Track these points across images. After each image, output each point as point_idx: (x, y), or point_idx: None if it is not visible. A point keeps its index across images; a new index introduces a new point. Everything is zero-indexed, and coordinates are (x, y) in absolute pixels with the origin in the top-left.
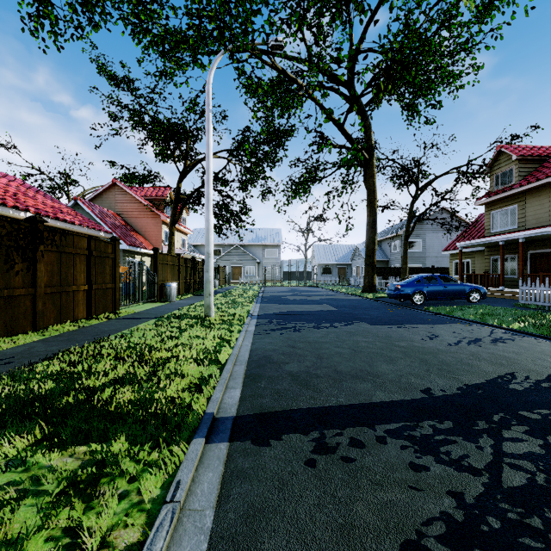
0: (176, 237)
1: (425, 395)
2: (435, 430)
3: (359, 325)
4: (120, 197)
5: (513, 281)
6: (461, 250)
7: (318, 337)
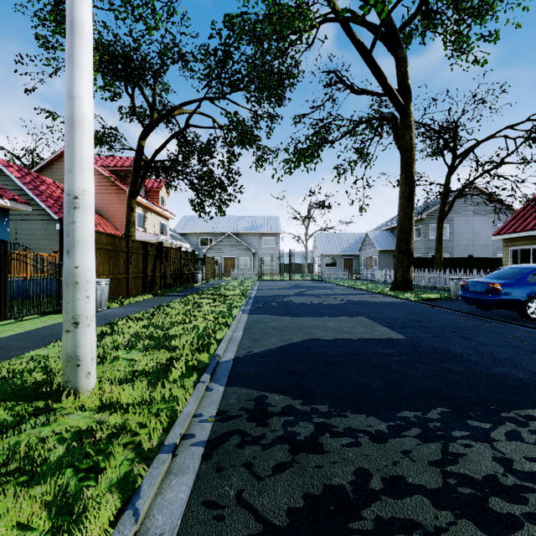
0: (151, 220)
1: None
2: None
3: None
4: None
5: None
6: None
7: None
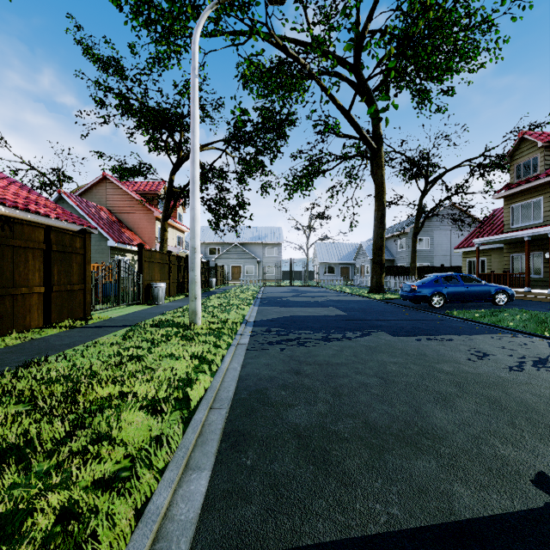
0: (171, 234)
1: (549, 497)
2: None
3: (378, 335)
4: (111, 192)
5: (538, 281)
6: (478, 248)
7: (329, 354)
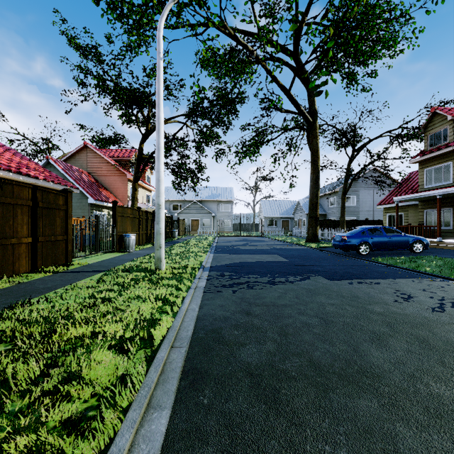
0: (141, 193)
1: None
2: None
3: (316, 279)
4: (91, 158)
5: (448, 233)
6: (397, 204)
7: (275, 296)
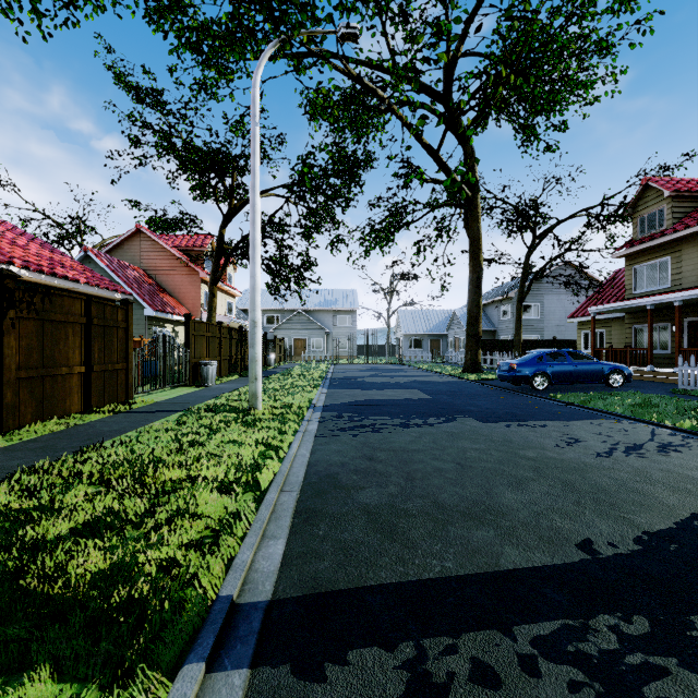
0: (219, 300)
1: (586, 555)
2: (621, 638)
3: (463, 421)
4: (147, 248)
5: (664, 359)
6: (593, 317)
7: (406, 441)
